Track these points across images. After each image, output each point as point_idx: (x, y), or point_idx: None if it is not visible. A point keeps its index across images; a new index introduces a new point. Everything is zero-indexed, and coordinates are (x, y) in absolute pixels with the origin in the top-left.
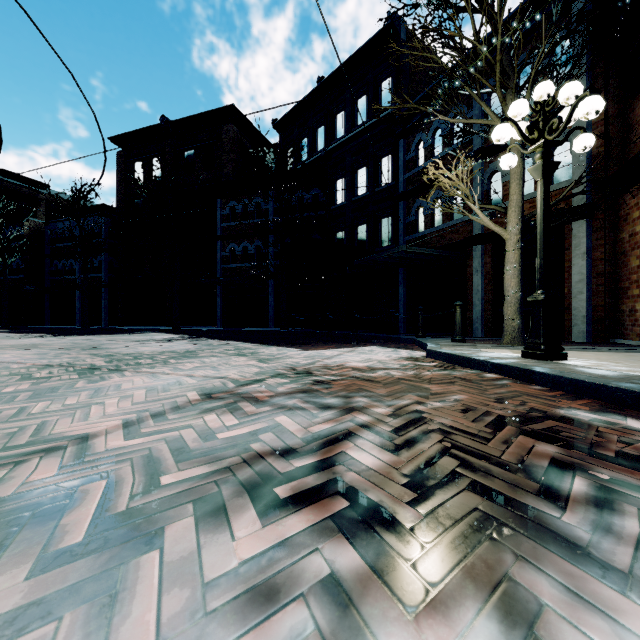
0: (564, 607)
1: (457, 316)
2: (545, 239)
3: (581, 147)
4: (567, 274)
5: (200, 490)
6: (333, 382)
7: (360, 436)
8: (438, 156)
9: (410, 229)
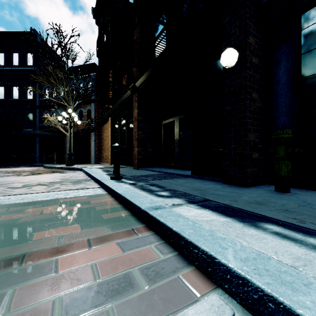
0: (41, 175)
1: (55, 157)
2: (70, 141)
3: (78, 123)
4: (91, 145)
5: (2, 176)
6: (14, 172)
7: (24, 174)
8: (54, 97)
9: (42, 121)
